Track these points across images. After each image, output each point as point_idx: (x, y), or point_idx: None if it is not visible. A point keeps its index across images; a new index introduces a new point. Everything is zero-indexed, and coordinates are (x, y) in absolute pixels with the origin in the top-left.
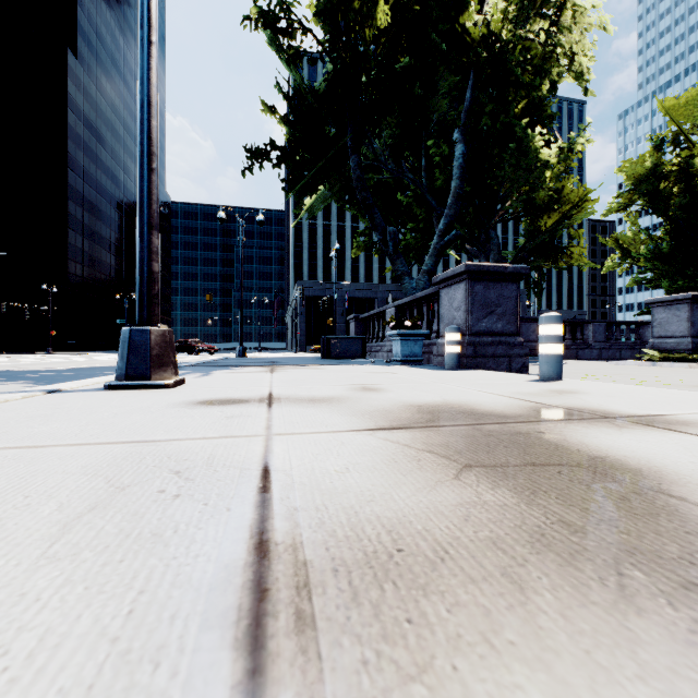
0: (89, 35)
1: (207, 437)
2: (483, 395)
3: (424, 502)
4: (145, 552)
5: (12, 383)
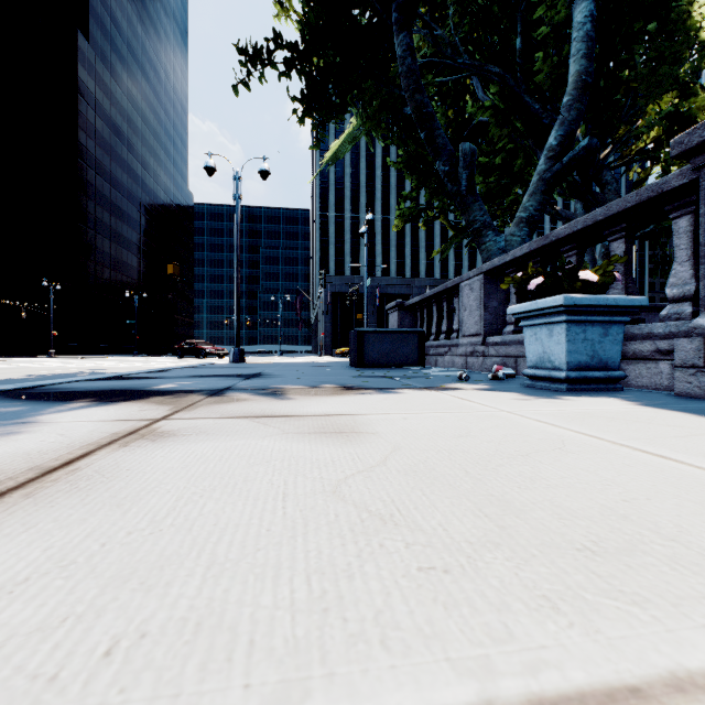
0: (103, 18)
1: None
2: None
3: None
4: None
5: None
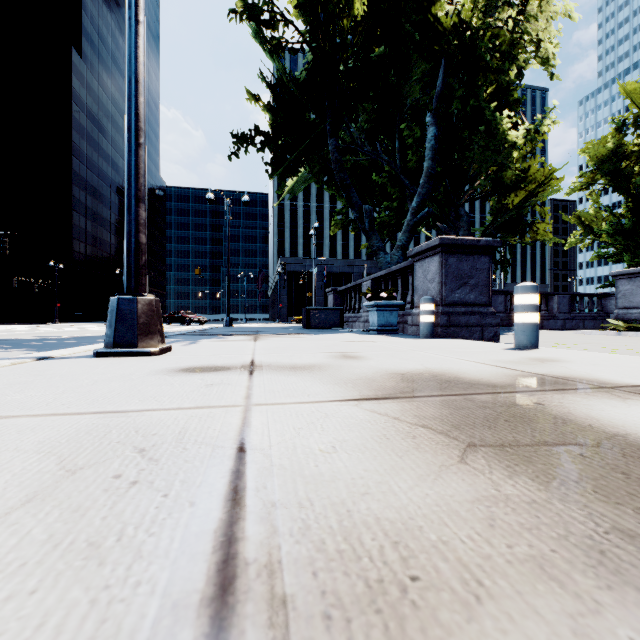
0: (92, 35)
1: (183, 408)
2: (464, 363)
3: (432, 496)
4: (70, 575)
5: (14, 350)
